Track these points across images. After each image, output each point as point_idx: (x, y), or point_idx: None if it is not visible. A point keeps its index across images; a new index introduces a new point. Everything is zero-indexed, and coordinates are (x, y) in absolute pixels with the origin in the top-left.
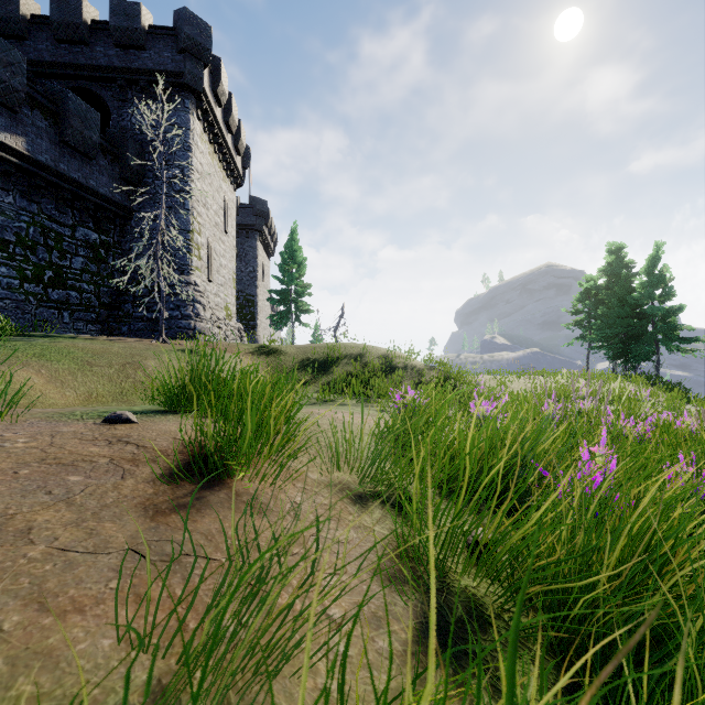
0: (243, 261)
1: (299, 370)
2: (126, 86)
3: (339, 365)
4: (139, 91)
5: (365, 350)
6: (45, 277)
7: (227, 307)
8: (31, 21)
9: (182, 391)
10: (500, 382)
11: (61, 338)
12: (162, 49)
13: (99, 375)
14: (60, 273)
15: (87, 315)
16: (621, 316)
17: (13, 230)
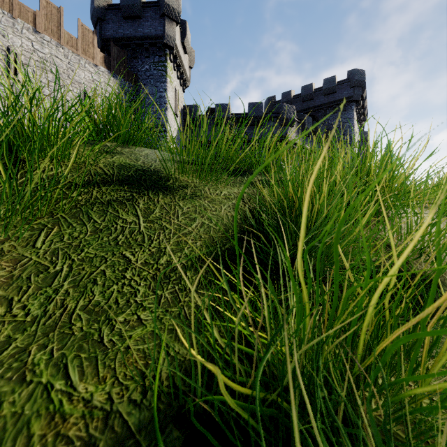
0: None
1: None
2: (326, 109)
3: None
4: (331, 109)
5: None
6: None
7: None
8: (293, 98)
9: None
10: None
11: None
12: (343, 89)
13: None
14: None
15: None
16: None
17: None
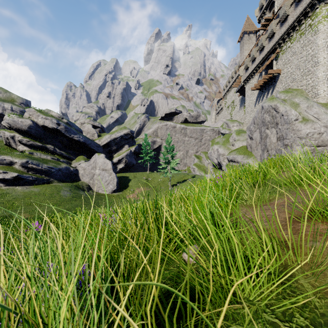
0: None
1: None
2: None
3: None
4: None
5: None
6: None
7: None
8: None
9: None
10: None
11: None
12: None
13: None
14: None
15: None
16: None
17: None
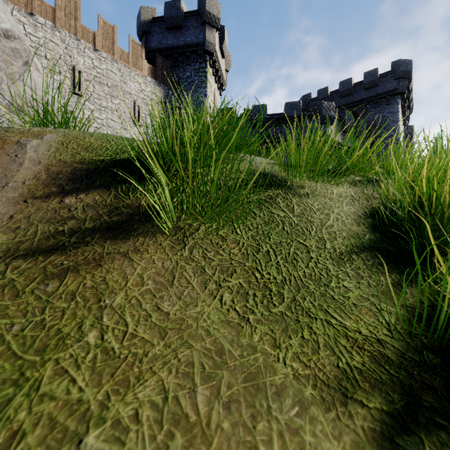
0: None
1: None
2: (367, 104)
3: None
4: (373, 104)
5: None
6: None
7: None
8: (330, 95)
9: None
10: None
11: None
12: (386, 82)
13: None
14: None
15: None
16: None
17: None
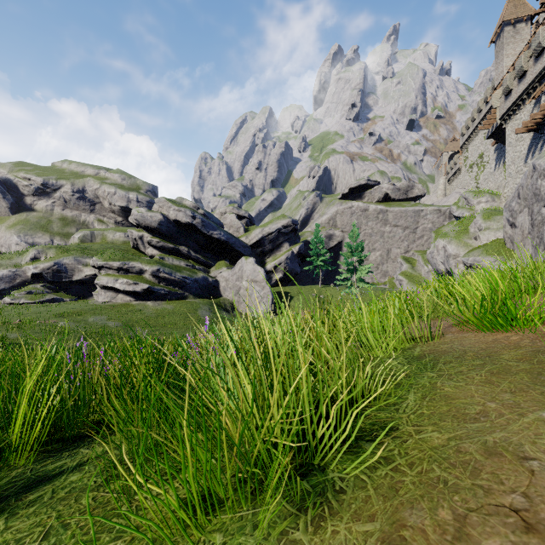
0: None
1: None
2: None
3: None
4: None
5: None
6: None
7: None
8: None
9: None
10: None
11: None
12: None
13: None
14: None
15: None
16: None
17: None
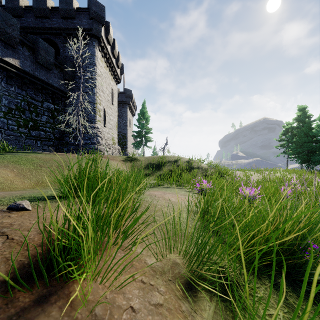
0: (121, 118)
1: (145, 169)
2: (66, 36)
3: (165, 166)
4: (72, 39)
5: (178, 159)
6: (29, 125)
7: (113, 139)
8: (24, 9)
9: (72, 184)
10: (245, 175)
11: (31, 153)
12: (82, 18)
13: (44, 171)
14: (36, 123)
15: (48, 143)
16: (306, 142)
17: (14, 103)
